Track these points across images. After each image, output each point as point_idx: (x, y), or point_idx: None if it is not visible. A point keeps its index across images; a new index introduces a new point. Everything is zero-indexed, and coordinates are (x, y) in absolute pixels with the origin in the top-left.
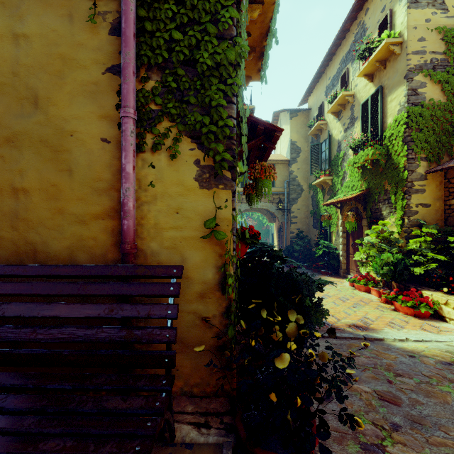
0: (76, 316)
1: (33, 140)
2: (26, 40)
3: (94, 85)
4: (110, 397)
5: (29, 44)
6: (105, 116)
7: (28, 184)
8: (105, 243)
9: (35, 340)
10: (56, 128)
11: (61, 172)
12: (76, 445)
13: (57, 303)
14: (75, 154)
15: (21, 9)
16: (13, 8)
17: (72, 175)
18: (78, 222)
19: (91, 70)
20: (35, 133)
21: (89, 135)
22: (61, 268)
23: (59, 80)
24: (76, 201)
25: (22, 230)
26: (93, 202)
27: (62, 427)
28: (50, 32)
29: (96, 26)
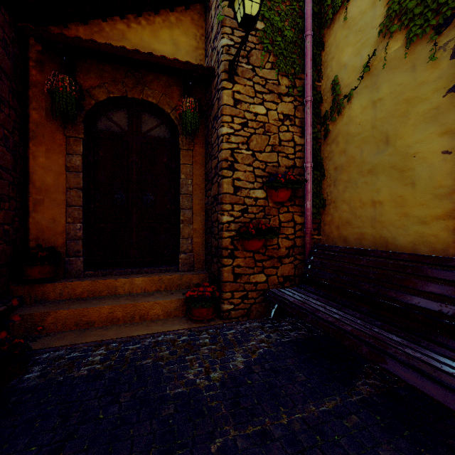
0: (422, 290)
1: (385, 167)
2: (380, 101)
3: (435, 110)
4: (454, 353)
5: (382, 103)
6: (445, 132)
7: (382, 198)
8: (445, 240)
9: (393, 298)
10: (401, 155)
11: (405, 186)
12: (429, 360)
13: (407, 278)
14: (417, 170)
15: (377, 83)
16: (372, 85)
17: (414, 187)
18: (419, 222)
19: (432, 99)
20: (386, 162)
21: (429, 152)
22: (408, 255)
23: (404, 118)
24: (418, 206)
25: (378, 229)
26: (434, 206)
27: (417, 349)
28: (397, 87)
29: (436, 61)
